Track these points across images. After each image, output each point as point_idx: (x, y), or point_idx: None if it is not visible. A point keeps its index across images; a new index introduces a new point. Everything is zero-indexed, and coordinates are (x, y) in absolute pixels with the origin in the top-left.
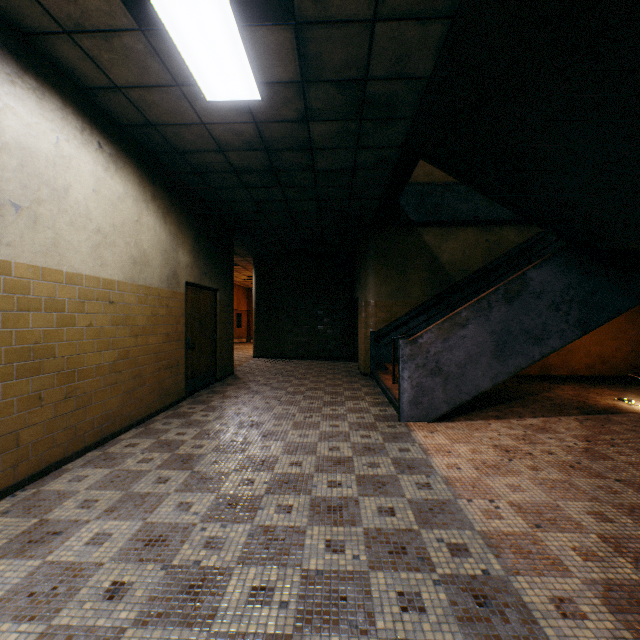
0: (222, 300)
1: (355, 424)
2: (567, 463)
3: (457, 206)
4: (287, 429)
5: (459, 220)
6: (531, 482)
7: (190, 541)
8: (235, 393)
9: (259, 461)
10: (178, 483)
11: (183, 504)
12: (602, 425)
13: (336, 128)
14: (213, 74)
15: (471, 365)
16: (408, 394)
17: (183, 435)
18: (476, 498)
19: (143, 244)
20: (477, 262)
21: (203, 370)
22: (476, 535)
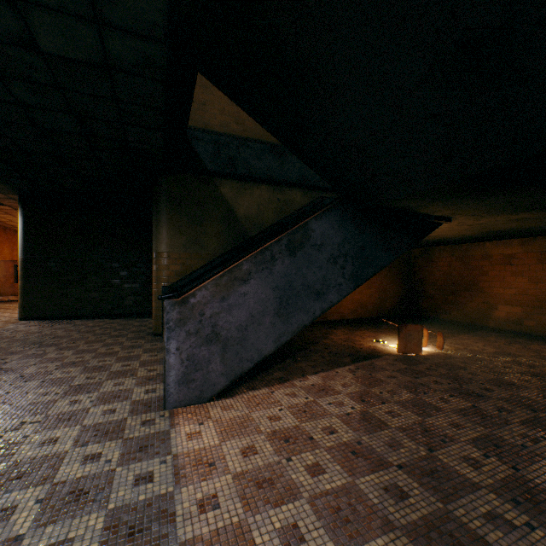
0: None
1: (91, 429)
2: (349, 446)
3: (253, 162)
4: None
5: (254, 176)
6: (312, 508)
7: None
8: None
9: None
10: None
11: None
12: (370, 374)
13: None
14: None
15: (254, 326)
16: (176, 371)
17: None
18: None
19: None
20: (270, 219)
21: None
22: None
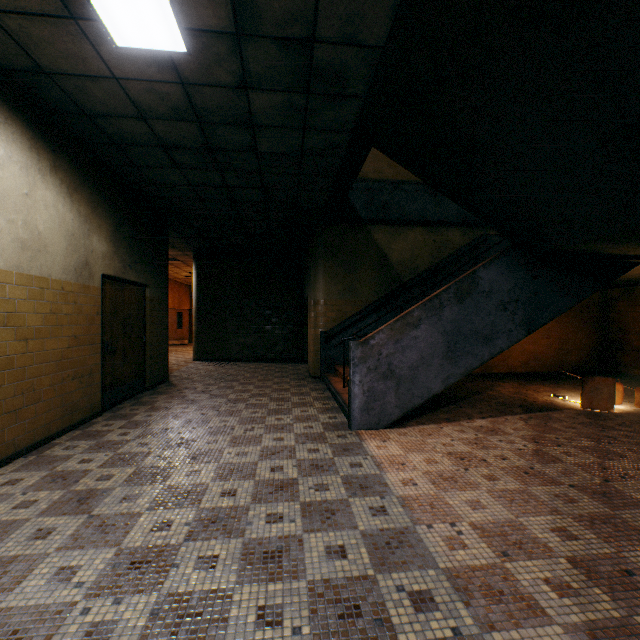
0: (153, 297)
1: (302, 436)
2: (521, 469)
3: (406, 205)
4: (223, 446)
5: (408, 219)
6: (490, 495)
7: (60, 636)
8: (166, 403)
9: (183, 493)
10: (65, 536)
11: (64, 570)
12: (545, 423)
13: (280, 101)
14: (120, 7)
15: (423, 367)
16: (359, 400)
17: (88, 463)
18: (436, 522)
19: (37, 224)
20: (425, 262)
21: (128, 378)
22: (441, 575)
